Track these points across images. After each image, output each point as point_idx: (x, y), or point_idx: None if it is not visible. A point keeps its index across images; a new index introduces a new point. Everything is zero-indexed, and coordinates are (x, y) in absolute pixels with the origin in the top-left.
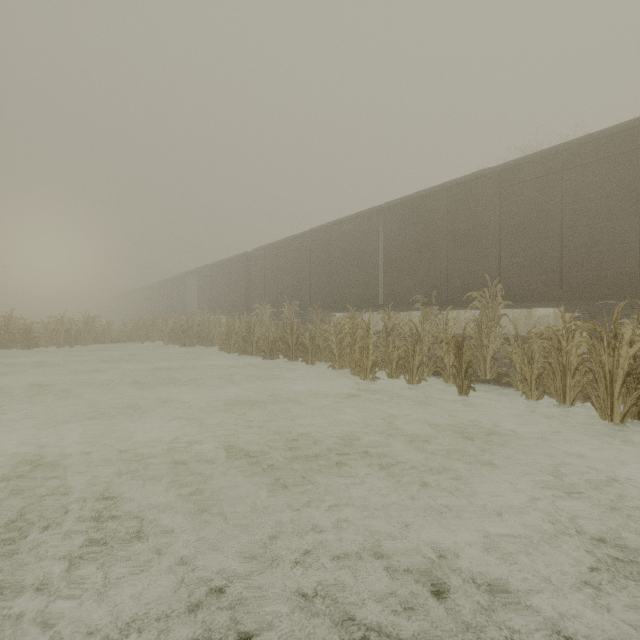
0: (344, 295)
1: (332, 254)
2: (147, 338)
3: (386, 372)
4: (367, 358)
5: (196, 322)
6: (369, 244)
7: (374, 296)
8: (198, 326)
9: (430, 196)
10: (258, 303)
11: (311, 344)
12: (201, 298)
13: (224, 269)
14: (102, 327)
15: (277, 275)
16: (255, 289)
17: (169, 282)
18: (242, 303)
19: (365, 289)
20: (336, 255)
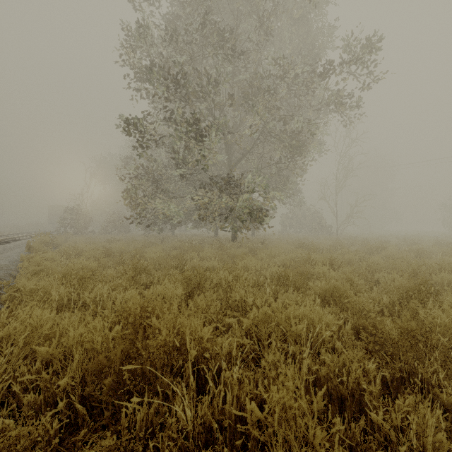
0: None
1: None
2: None
3: None
4: None
5: None
6: None
7: None
8: None
9: None
10: None
11: None
12: None
13: None
14: None
15: None
16: None
17: None
18: None
19: None
20: None
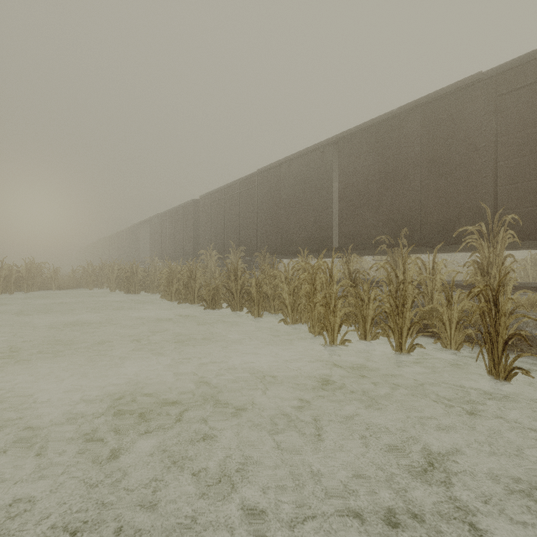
0: (294, 238)
1: (280, 195)
2: (95, 284)
3: (357, 331)
4: (334, 314)
5: (141, 268)
6: (322, 181)
7: (328, 238)
8: (143, 272)
9: (398, 118)
10: (205, 249)
11: (258, 292)
12: (153, 246)
13: (173, 217)
14: (50, 273)
15: (223, 220)
16: (202, 235)
17: (126, 232)
18: (190, 250)
19: (317, 231)
20: (285, 196)
